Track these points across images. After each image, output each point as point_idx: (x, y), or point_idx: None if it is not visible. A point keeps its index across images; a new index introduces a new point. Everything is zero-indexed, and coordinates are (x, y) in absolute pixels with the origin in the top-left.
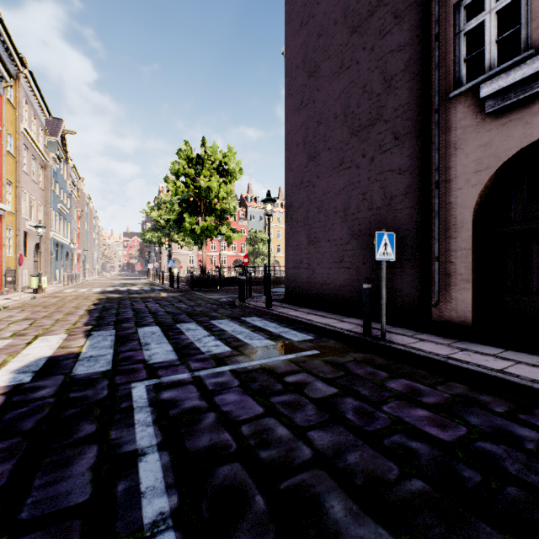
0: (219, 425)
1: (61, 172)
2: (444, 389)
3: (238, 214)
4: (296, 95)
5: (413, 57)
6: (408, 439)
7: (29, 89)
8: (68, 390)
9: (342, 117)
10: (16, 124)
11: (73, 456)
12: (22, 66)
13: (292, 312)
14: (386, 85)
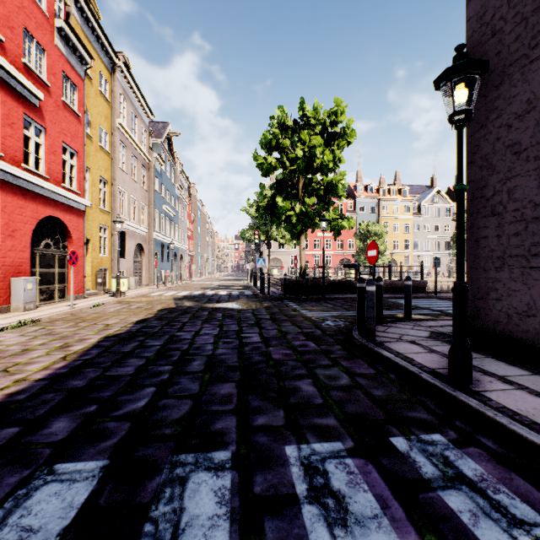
0: None
1: (168, 175)
2: None
3: (345, 206)
4: None
5: None
6: None
7: (128, 86)
8: None
9: None
10: (111, 119)
11: None
12: (116, 58)
13: None
14: None
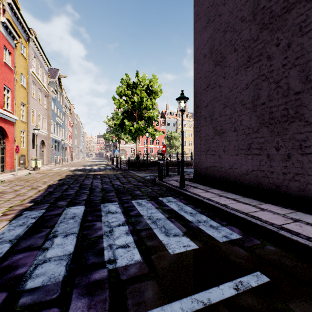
0: None
1: (58, 99)
2: None
3: (160, 122)
4: (204, 17)
5: None
6: None
7: (36, 49)
8: None
9: (250, 17)
10: (27, 69)
11: None
12: (30, 34)
13: (203, 193)
14: None
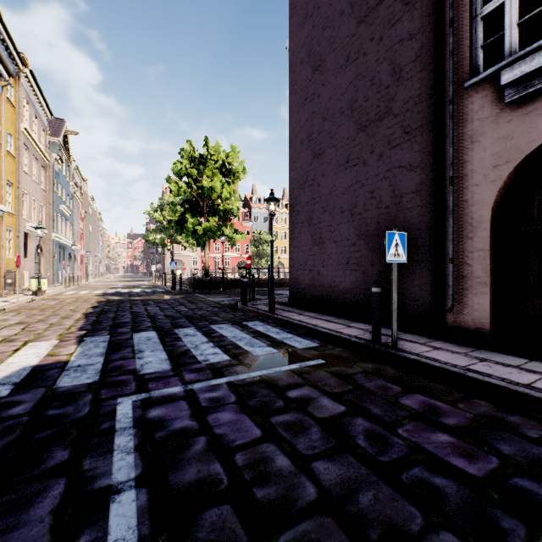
0: (210, 453)
1: (64, 173)
2: (466, 407)
3: (242, 215)
4: (301, 91)
5: (424, 46)
6: (431, 473)
7: (30, 89)
8: (47, 406)
9: (348, 112)
10: (16, 124)
11: (35, 494)
12: (22, 65)
13: (296, 316)
14: (396, 76)
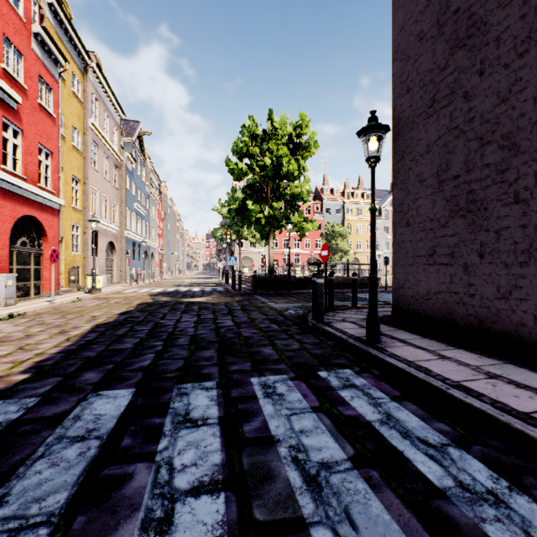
0: None
1: (139, 173)
2: None
3: (313, 208)
4: None
5: None
6: None
7: (100, 86)
8: None
9: None
10: (84, 119)
11: None
12: (89, 59)
13: (435, 362)
14: None
